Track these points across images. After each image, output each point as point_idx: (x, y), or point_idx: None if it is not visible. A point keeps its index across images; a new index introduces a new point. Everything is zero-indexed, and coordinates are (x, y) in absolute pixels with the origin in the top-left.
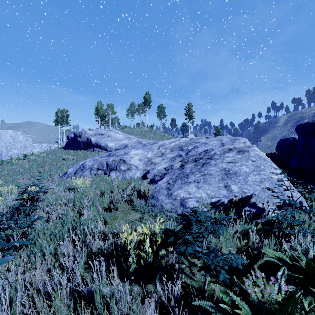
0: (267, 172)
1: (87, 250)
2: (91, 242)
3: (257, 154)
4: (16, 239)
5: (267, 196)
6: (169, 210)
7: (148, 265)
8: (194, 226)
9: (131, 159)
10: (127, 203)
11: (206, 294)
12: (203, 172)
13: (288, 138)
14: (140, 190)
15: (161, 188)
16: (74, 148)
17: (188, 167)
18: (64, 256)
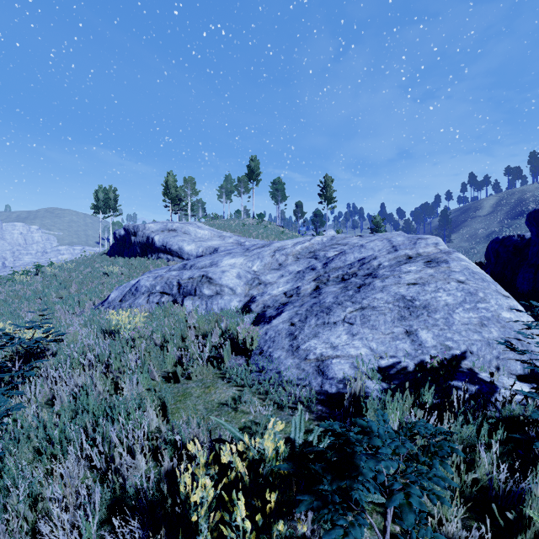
0: (493, 304)
1: (117, 480)
2: (123, 465)
3: (465, 268)
4: None
5: (497, 356)
6: (294, 382)
7: None
8: (367, 474)
9: (223, 275)
10: (212, 363)
11: None
12: (359, 303)
13: (510, 236)
14: (236, 337)
15: (278, 333)
16: (124, 255)
17: (329, 291)
18: (58, 503)
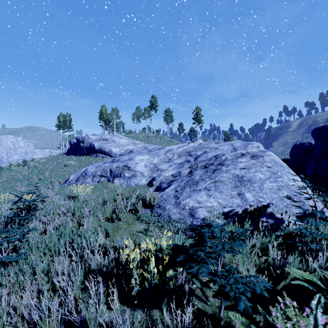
0: (285, 178)
1: (85, 266)
2: (89, 257)
3: (272, 160)
4: (5, 255)
5: (286, 205)
6: (177, 220)
7: (154, 286)
8: (208, 243)
9: (136, 165)
10: (131, 213)
11: (222, 322)
12: (213, 179)
13: (303, 143)
14: (145, 198)
15: (168, 196)
16: (76, 154)
17: (197, 173)
18: (58, 274)
